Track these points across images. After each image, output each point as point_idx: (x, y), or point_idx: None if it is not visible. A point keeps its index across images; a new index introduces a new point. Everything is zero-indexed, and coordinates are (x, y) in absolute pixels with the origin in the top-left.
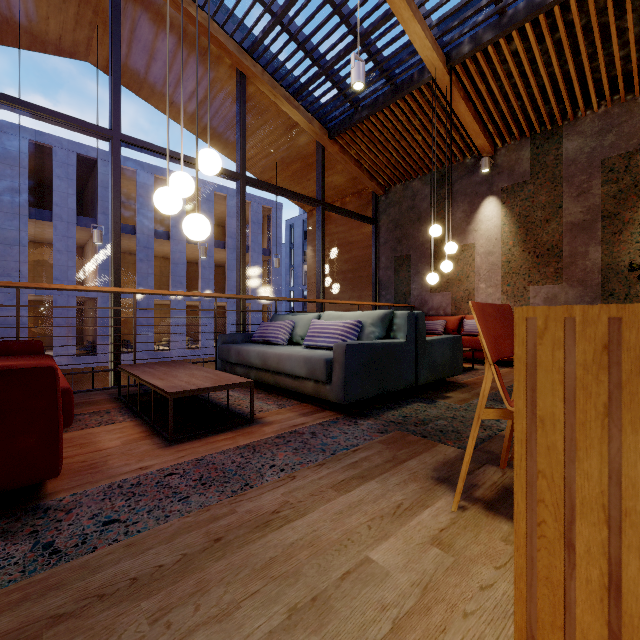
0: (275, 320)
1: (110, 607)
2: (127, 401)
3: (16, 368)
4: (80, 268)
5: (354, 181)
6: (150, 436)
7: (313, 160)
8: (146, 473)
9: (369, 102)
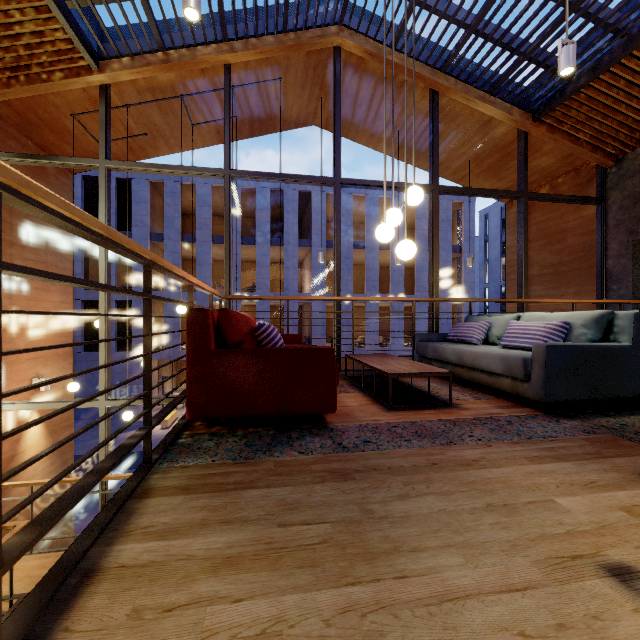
0: (469, 321)
1: (380, 474)
2: (353, 380)
3: (318, 348)
4: (299, 279)
5: (568, 158)
6: (375, 403)
7: (512, 148)
8: (379, 423)
9: (588, 67)
